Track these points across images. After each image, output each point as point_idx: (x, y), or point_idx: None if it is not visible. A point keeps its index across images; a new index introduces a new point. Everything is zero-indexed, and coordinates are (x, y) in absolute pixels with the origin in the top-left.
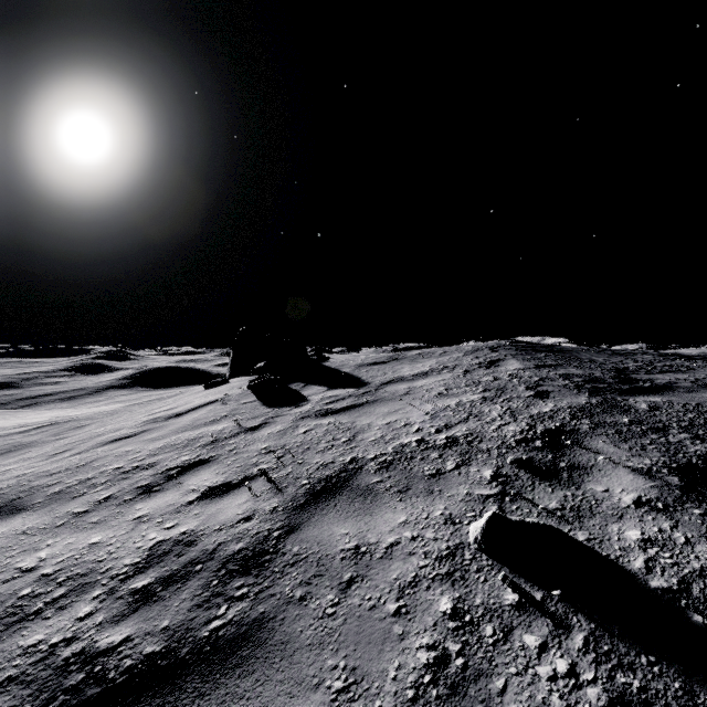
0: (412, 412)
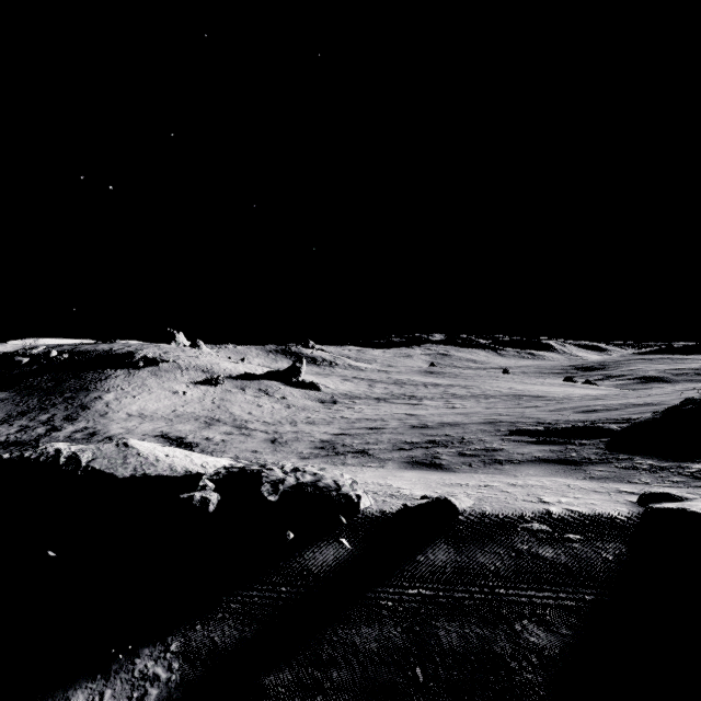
0: None
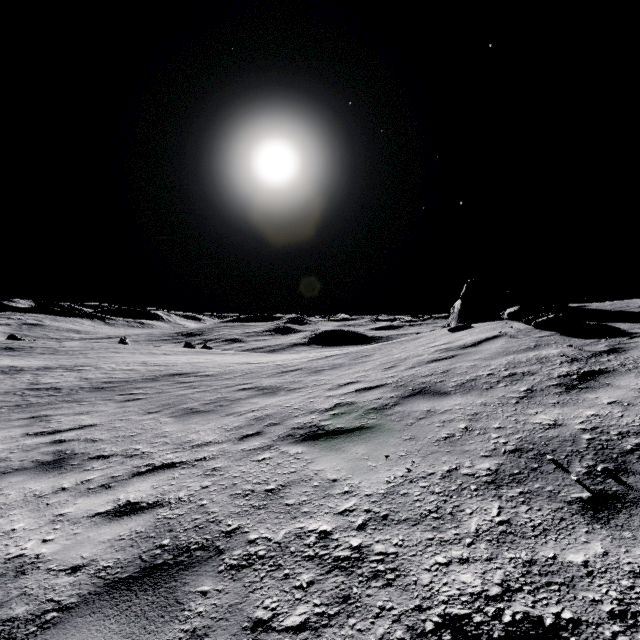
0: None
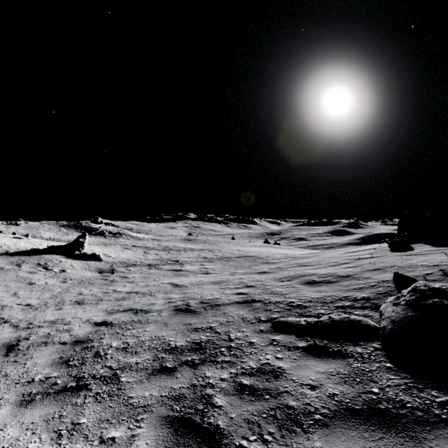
0: (444, 257)
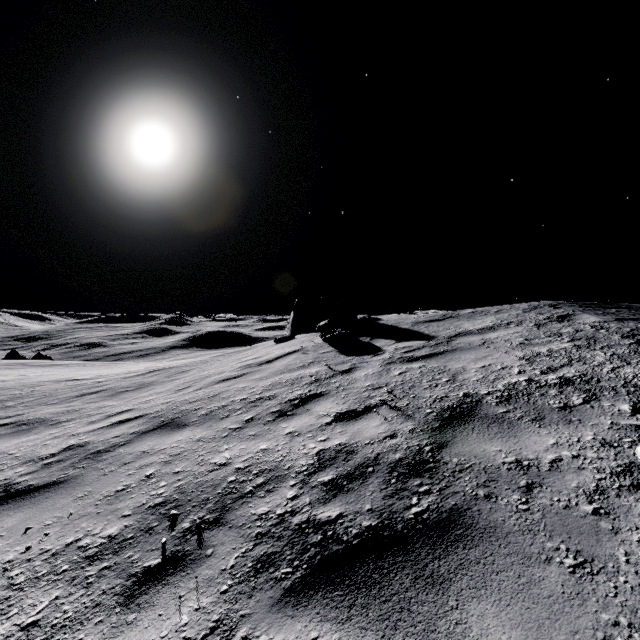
0: (503, 358)
